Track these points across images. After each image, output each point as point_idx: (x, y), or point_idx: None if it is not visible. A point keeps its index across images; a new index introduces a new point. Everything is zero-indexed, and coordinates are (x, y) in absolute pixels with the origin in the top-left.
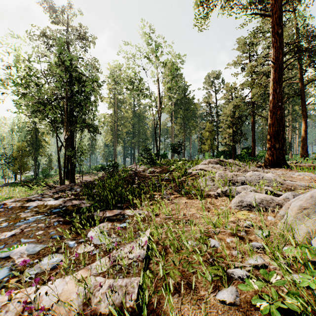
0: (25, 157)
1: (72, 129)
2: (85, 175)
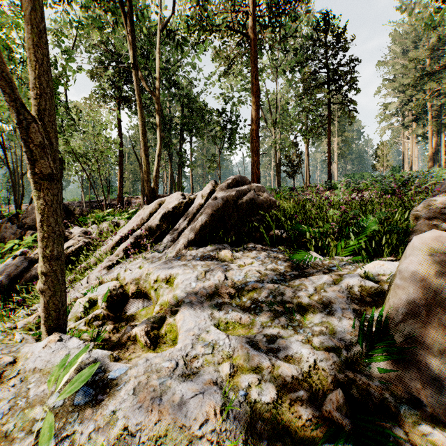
0: None
1: None
2: None
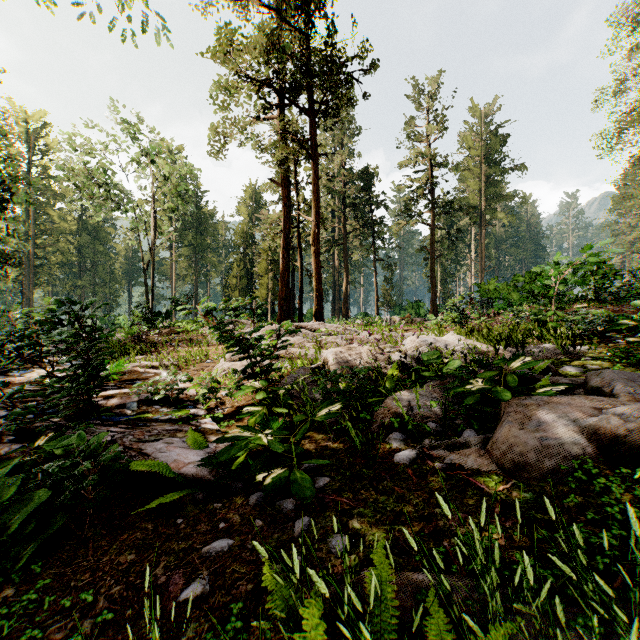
0: None
1: None
2: None
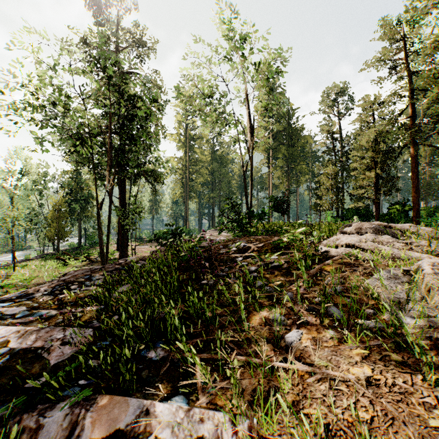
0: (63, 218)
1: (123, 178)
2: (144, 243)
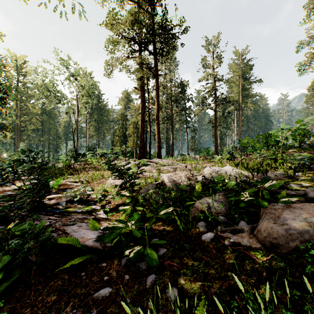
0: None
1: None
2: None
